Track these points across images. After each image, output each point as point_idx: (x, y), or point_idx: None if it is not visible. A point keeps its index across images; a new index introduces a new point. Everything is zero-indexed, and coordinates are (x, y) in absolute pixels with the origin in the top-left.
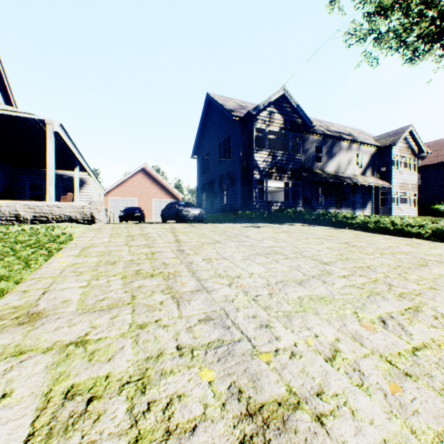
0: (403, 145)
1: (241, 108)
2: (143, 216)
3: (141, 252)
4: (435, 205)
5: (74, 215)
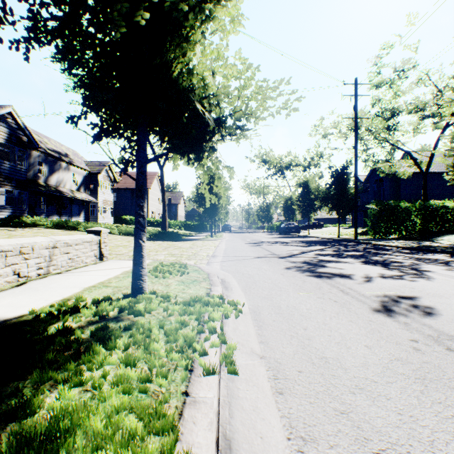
0: (106, 174)
1: None
2: None
3: None
4: (124, 215)
5: None
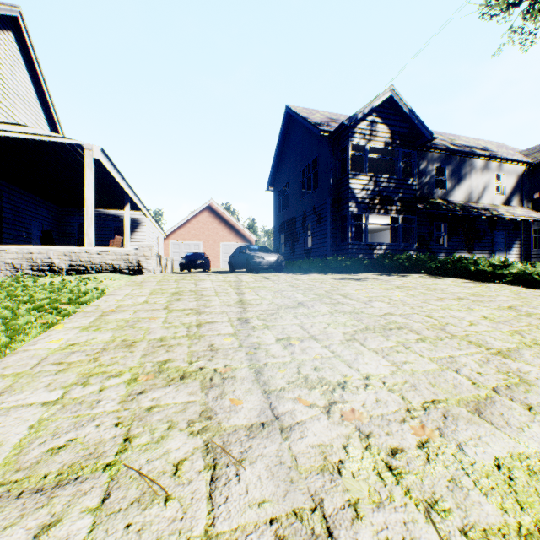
0: None
1: (330, 121)
2: (208, 263)
3: (183, 322)
4: None
5: (117, 263)
